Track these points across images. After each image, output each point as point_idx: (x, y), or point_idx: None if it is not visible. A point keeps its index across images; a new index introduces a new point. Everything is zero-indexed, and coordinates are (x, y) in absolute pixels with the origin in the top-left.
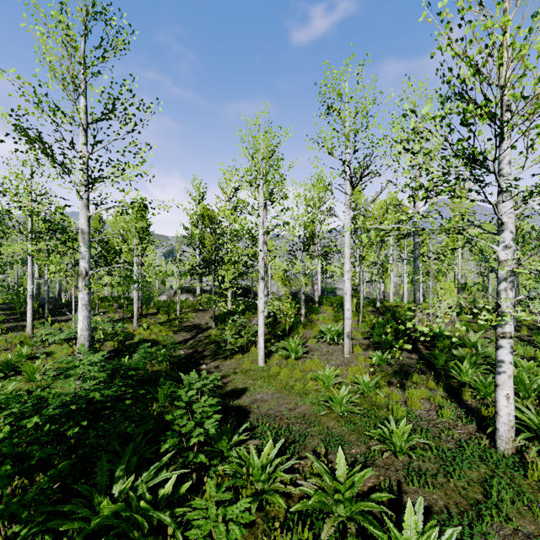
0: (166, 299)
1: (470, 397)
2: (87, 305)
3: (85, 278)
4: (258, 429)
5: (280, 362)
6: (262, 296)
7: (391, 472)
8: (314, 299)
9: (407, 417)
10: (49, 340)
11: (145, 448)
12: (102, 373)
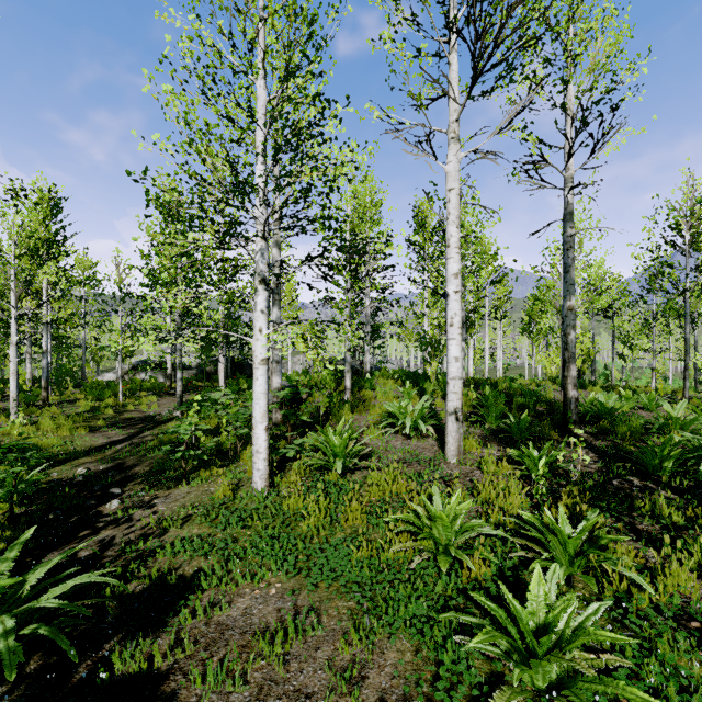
0: (112, 379)
1: None
2: None
3: None
4: None
5: (307, 482)
6: (264, 325)
7: None
8: (361, 371)
9: None
10: None
11: None
12: None
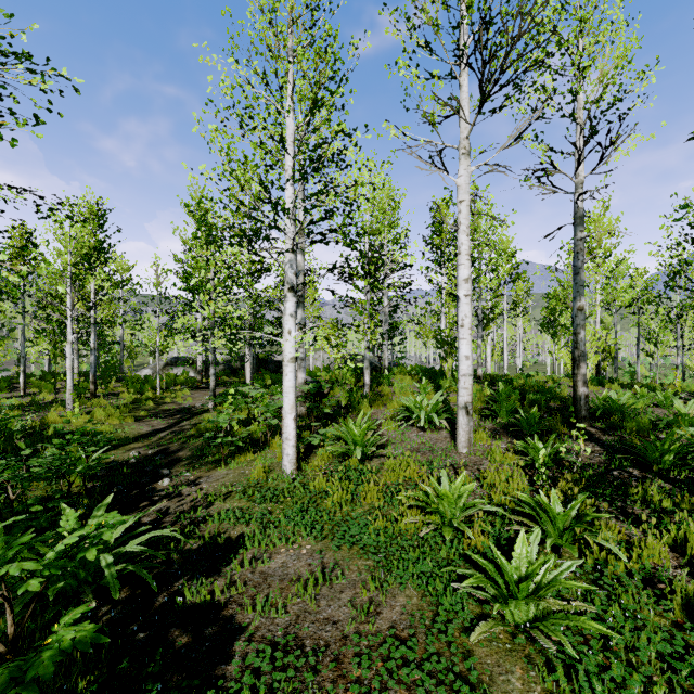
0: (149, 374)
1: None
2: None
3: None
4: None
5: (330, 467)
6: (292, 328)
7: None
8: (379, 367)
9: None
10: None
11: None
12: None
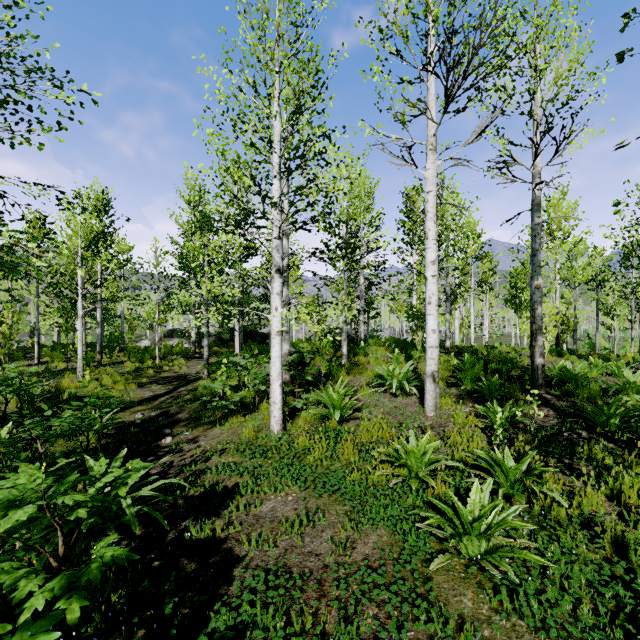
0: (148, 345)
1: None
2: None
3: None
4: (251, 638)
5: (312, 428)
6: (279, 305)
7: None
8: (356, 339)
9: None
10: None
11: None
12: None
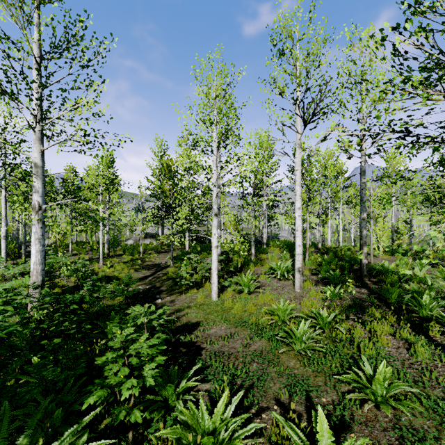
0: (132, 243)
1: (438, 333)
2: (40, 239)
3: (38, 211)
4: (211, 369)
5: (233, 296)
6: (216, 232)
7: (377, 433)
8: (262, 241)
9: (376, 356)
10: (8, 275)
11: (75, 397)
12: (9, 306)
